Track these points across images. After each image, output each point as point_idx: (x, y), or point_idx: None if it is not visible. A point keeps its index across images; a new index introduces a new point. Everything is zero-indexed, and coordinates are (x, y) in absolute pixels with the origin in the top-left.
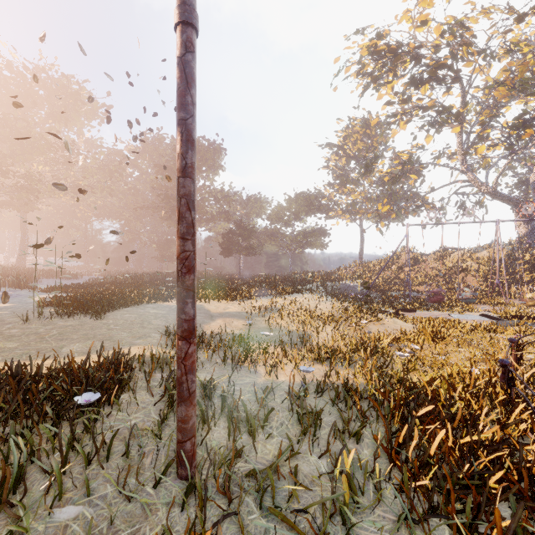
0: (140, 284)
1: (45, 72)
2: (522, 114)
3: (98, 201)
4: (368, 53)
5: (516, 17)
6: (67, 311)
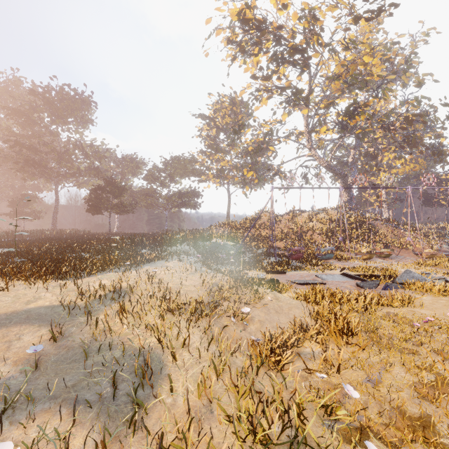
0: None
1: None
2: (353, 103)
3: None
4: (237, 18)
5: (354, 17)
6: None
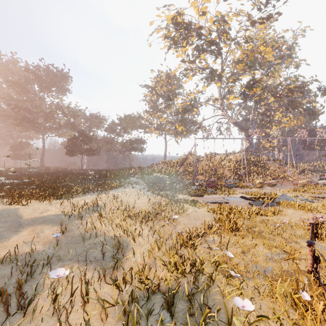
0: None
1: None
2: (251, 80)
3: None
4: (171, 22)
5: (251, 22)
6: None
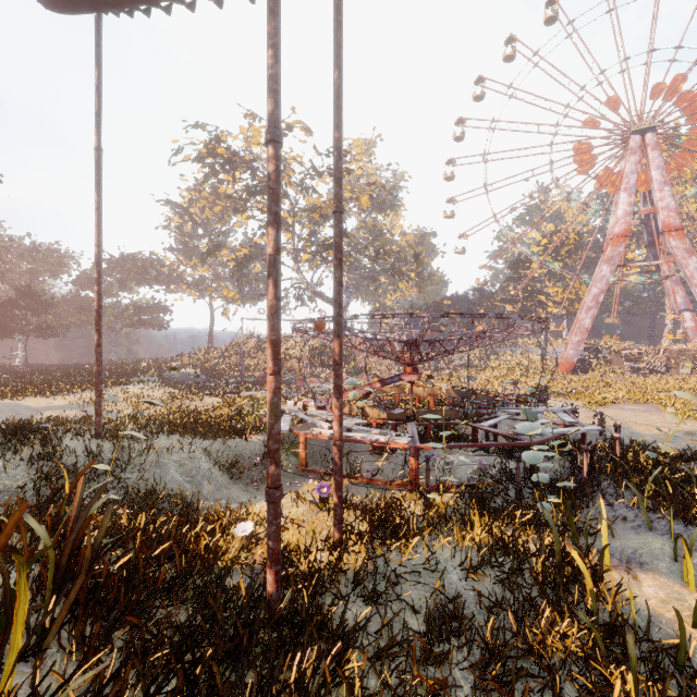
0: None
1: None
2: (326, 240)
3: None
4: (207, 151)
5: (316, 172)
6: None
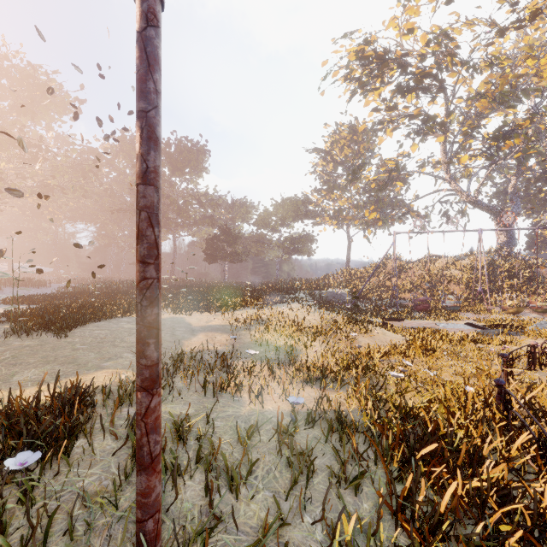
0: (115, 294)
1: (8, 59)
2: (502, 126)
3: (69, 202)
4: (355, 57)
5: (497, 30)
6: (25, 328)
